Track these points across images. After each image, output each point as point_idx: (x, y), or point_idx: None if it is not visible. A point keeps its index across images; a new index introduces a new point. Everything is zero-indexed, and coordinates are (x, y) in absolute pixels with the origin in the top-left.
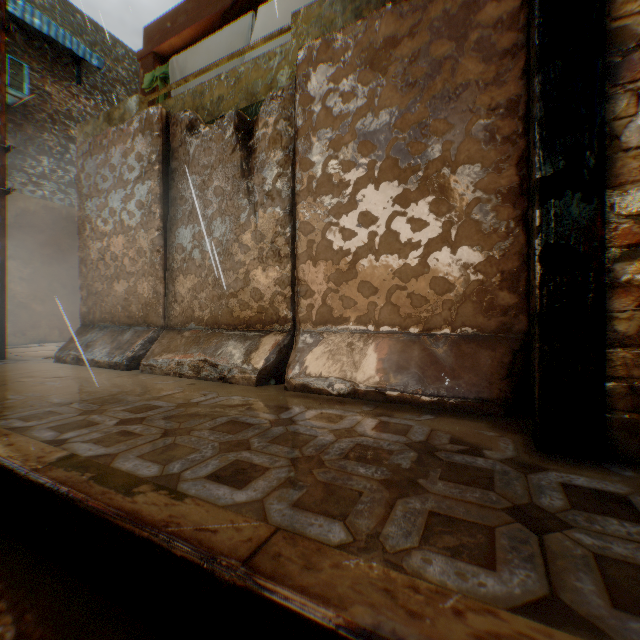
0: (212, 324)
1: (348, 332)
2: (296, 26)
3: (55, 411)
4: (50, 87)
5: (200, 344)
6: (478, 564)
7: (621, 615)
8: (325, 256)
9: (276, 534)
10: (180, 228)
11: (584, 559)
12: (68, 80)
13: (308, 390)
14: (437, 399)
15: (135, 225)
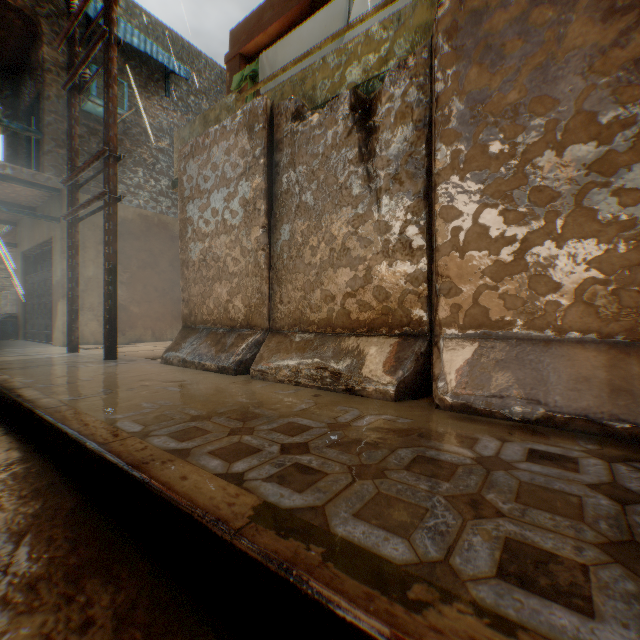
0: (325, 327)
1: (513, 339)
2: None
3: (199, 427)
4: (144, 103)
5: (315, 349)
6: None
7: None
8: (477, 245)
9: None
10: (286, 224)
11: None
12: (158, 94)
13: (472, 411)
14: None
15: (238, 224)
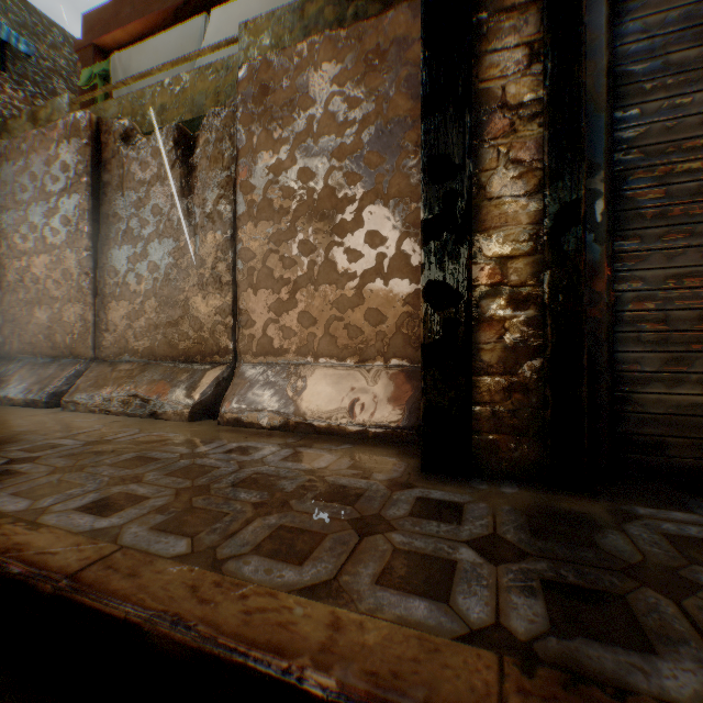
0: (148, 356)
1: (288, 364)
2: (244, 38)
3: None
4: None
5: (133, 378)
6: (290, 562)
7: (377, 588)
8: (266, 284)
9: (118, 552)
10: (114, 249)
11: (384, 552)
12: None
13: (241, 424)
14: (361, 429)
15: (60, 243)
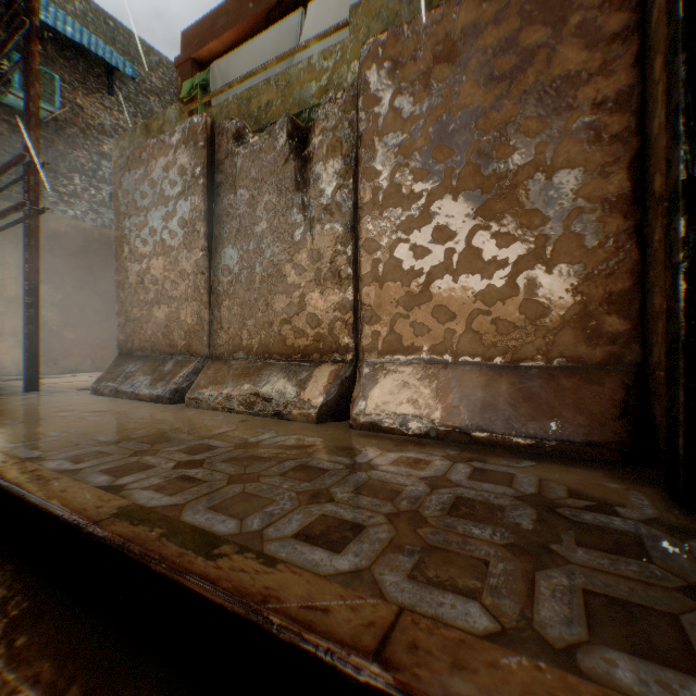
0: (263, 353)
1: (421, 363)
2: (355, 20)
3: (103, 451)
4: (82, 100)
5: (250, 376)
6: (679, 669)
7: None
8: (393, 277)
9: (402, 616)
10: (226, 248)
11: None
12: (100, 92)
13: (378, 429)
14: (535, 442)
15: (177, 245)
